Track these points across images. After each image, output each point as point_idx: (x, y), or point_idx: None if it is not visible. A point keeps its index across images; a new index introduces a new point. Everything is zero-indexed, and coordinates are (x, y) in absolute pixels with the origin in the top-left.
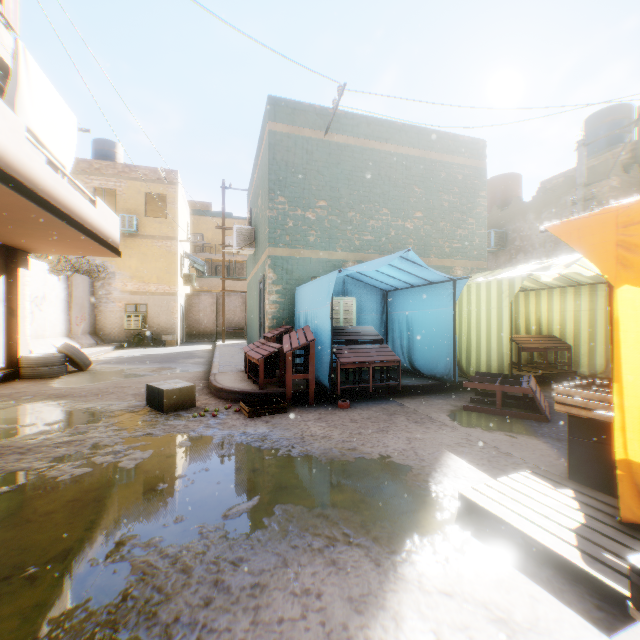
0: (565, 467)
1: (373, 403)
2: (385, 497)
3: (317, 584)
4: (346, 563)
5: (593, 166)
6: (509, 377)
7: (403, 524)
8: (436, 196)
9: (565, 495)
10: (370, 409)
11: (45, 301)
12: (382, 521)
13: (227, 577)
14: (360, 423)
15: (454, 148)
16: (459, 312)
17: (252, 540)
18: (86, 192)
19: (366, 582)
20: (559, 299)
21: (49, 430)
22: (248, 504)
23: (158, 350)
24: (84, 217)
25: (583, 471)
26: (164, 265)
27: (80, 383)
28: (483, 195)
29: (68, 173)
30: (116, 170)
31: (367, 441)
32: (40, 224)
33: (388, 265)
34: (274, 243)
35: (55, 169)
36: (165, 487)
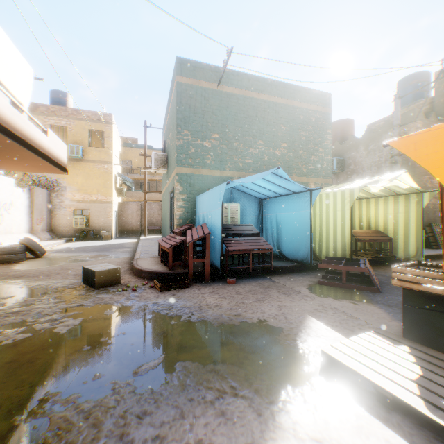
0: (397, 327)
1: (252, 280)
2: (263, 354)
3: (208, 435)
4: (233, 414)
5: (404, 113)
6: (350, 260)
7: (278, 377)
8: (296, 132)
9: (403, 350)
10: (250, 284)
11: (12, 206)
12: (262, 375)
13: (132, 430)
14: (243, 295)
15: (309, 98)
16: (313, 214)
17: (156, 394)
18: (39, 124)
19: (250, 431)
20: (383, 205)
21: (3, 303)
22: (154, 362)
23: (97, 242)
24: (37, 142)
25: (414, 331)
26: (102, 181)
27: (35, 266)
28: (329, 132)
29: (24, 108)
30: (67, 113)
31: (249, 308)
32: (2, 147)
33: (263, 179)
34: (181, 164)
35: (17, 108)
36: (89, 348)
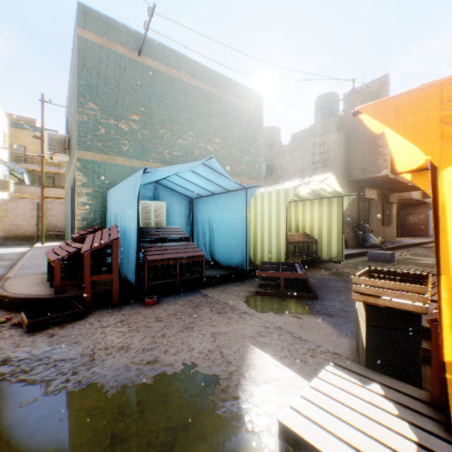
0: (348, 345)
1: (180, 296)
2: (188, 446)
3: None
4: None
5: (323, 125)
6: (285, 264)
7: None
8: (230, 128)
9: (376, 392)
10: (176, 303)
11: None
12: None
13: None
14: (165, 321)
15: (242, 95)
16: (248, 215)
17: None
18: None
19: None
20: (310, 208)
21: None
22: None
23: None
24: None
25: (380, 358)
26: None
27: None
28: (261, 133)
29: None
30: None
31: (171, 345)
32: None
33: (193, 173)
34: (84, 147)
35: None
36: None
